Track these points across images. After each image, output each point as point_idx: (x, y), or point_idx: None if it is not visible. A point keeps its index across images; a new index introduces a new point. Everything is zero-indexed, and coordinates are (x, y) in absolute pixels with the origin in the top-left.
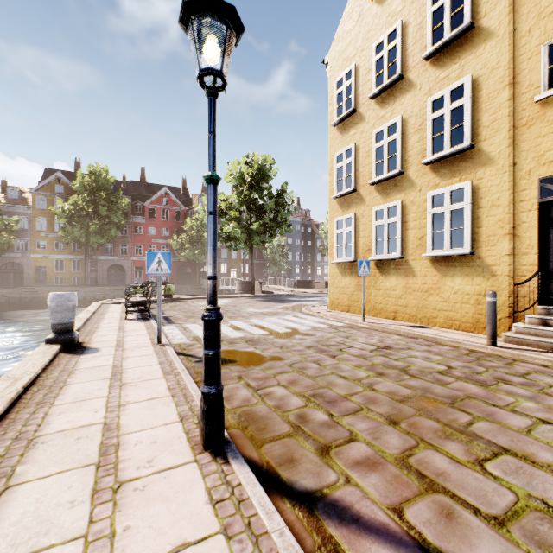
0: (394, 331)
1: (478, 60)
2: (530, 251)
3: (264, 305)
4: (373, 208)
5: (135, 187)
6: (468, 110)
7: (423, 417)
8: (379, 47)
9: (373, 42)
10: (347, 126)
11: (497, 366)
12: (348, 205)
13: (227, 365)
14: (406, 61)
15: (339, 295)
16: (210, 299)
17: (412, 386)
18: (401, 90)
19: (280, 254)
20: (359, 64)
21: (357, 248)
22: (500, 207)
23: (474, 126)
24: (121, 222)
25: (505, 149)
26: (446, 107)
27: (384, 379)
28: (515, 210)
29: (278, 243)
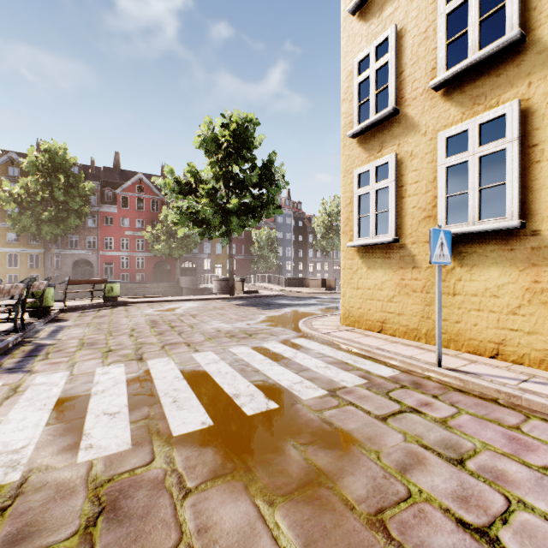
0: None
1: None
2: None
3: (240, 313)
4: (440, 134)
5: (107, 174)
6: None
7: None
8: None
9: None
10: (379, 3)
11: None
12: (381, 142)
13: None
14: None
15: (361, 301)
16: None
17: None
18: None
19: (269, 248)
20: None
21: (399, 217)
22: None
23: None
24: (83, 210)
25: None
26: None
27: None
28: None
29: (267, 236)
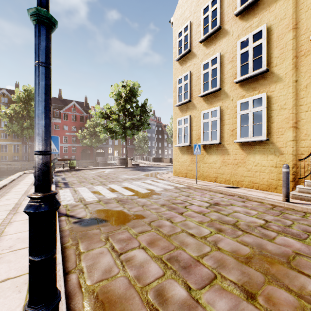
0: (217, 190)
1: (271, 14)
2: (306, 137)
3: (133, 173)
4: (202, 112)
5: (55, 101)
6: (265, 46)
7: (274, 285)
8: (206, 9)
9: (202, 7)
10: (185, 61)
11: (297, 219)
12: (186, 110)
13: (99, 226)
14: (223, 18)
15: (180, 166)
16: (37, 183)
17: (248, 243)
18: (220, 36)
19: (143, 142)
20: (193, 21)
21: (191, 137)
22: (286, 109)
23: (269, 57)
24: None
25: (289, 71)
26: (250, 45)
27: (224, 236)
28: (296, 111)
29: (142, 136)
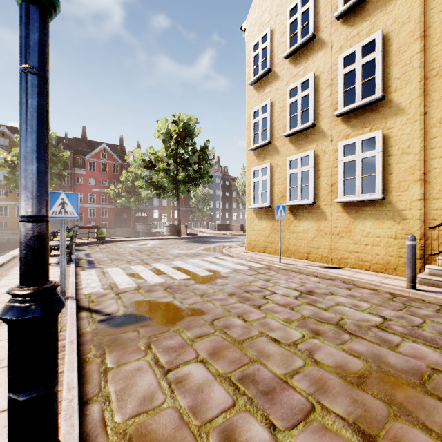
0: (310, 272)
1: (388, 17)
2: (441, 195)
3: (188, 246)
4: (287, 158)
5: (76, 143)
6: (379, 63)
7: (404, 422)
8: (293, 11)
9: (287, 7)
10: (263, 85)
11: (430, 315)
12: (264, 156)
13: (136, 326)
14: (318, 22)
15: (255, 237)
16: (24, 269)
17: (359, 353)
18: (313, 49)
19: (203, 202)
20: (274, 28)
21: (272, 195)
22: (411, 155)
23: (385, 79)
24: (62, 173)
25: (415, 99)
26: (357, 62)
27: (323, 342)
28: (426, 157)
29: (202, 193)
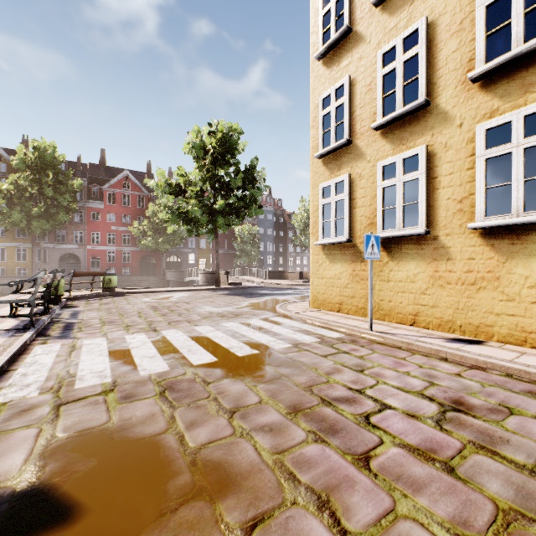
0: (432, 351)
1: None
2: None
3: (227, 301)
4: (379, 163)
5: (93, 170)
6: None
7: None
8: None
9: None
10: (338, 55)
11: None
12: (339, 164)
13: None
14: None
15: (325, 288)
16: None
17: None
18: None
19: (251, 243)
20: None
21: (352, 223)
22: None
23: None
24: (72, 206)
25: None
26: None
27: None
28: None
29: (249, 232)
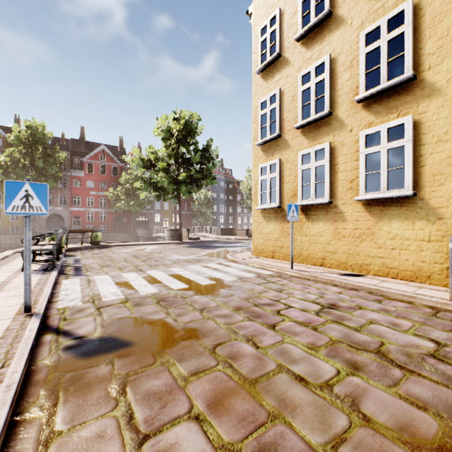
0: (328, 281)
1: None
2: None
3: (190, 251)
4: (299, 152)
5: (74, 144)
6: (409, 37)
7: None
8: None
9: None
10: (272, 72)
11: None
12: (273, 151)
13: (112, 356)
14: None
15: (263, 241)
16: None
17: (425, 401)
18: (329, 28)
19: (206, 206)
20: (284, 8)
21: (282, 194)
22: (449, 142)
23: (416, 55)
24: (58, 174)
25: None
26: (382, 38)
27: (368, 382)
28: None
29: (205, 196)
